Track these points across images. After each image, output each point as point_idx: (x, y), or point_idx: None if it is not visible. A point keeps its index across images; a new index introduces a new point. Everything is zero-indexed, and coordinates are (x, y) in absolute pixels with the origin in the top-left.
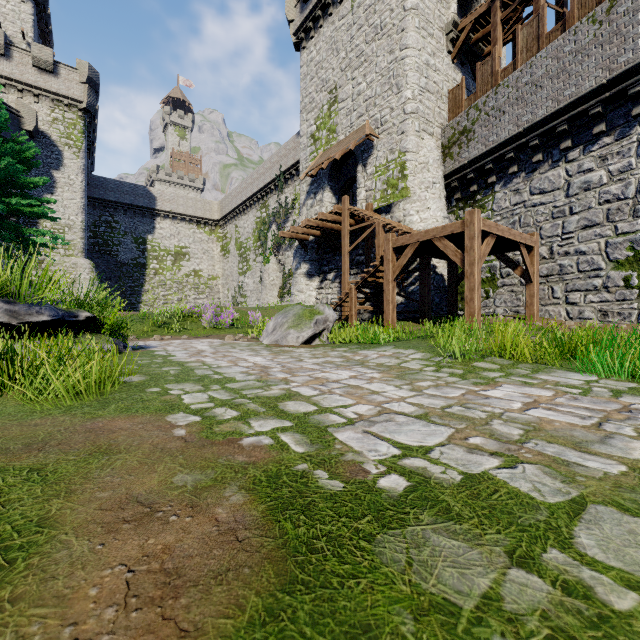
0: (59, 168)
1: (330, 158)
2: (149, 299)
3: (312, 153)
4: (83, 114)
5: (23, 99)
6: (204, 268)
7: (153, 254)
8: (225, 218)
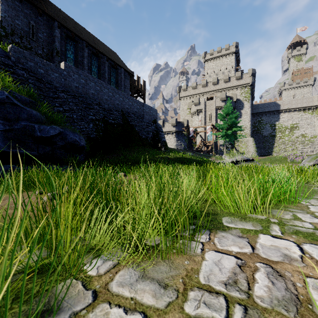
0: (242, 109)
1: None
2: (276, 150)
3: None
4: (250, 87)
5: (233, 91)
6: (308, 132)
7: (278, 130)
8: None
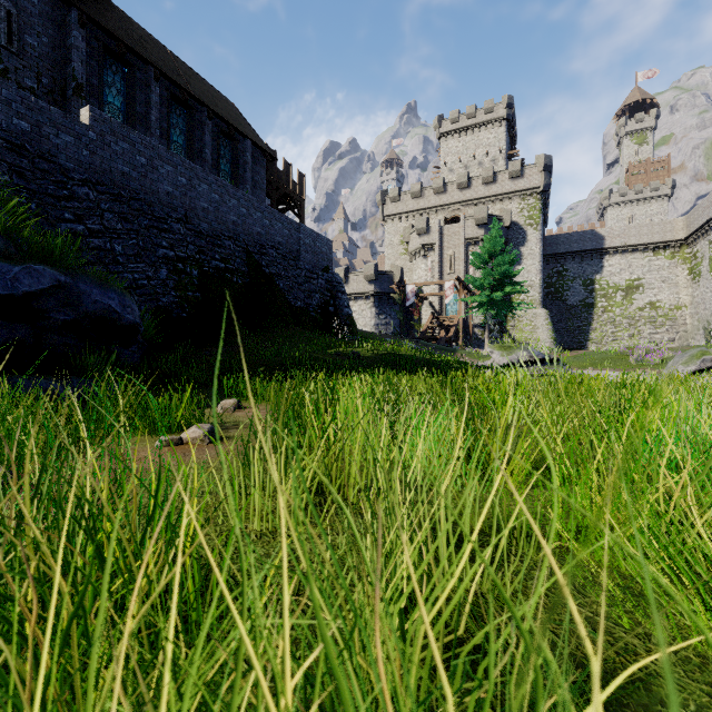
0: (524, 244)
1: None
2: (596, 337)
3: None
4: (540, 195)
5: (503, 205)
6: (663, 298)
7: (600, 293)
8: (693, 235)
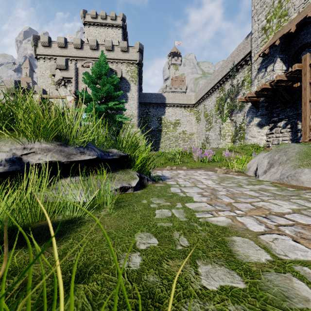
0: (129, 91)
1: (282, 36)
2: (163, 146)
3: (263, 40)
4: (137, 66)
5: (117, 66)
6: (187, 129)
7: (164, 124)
8: (198, 102)
